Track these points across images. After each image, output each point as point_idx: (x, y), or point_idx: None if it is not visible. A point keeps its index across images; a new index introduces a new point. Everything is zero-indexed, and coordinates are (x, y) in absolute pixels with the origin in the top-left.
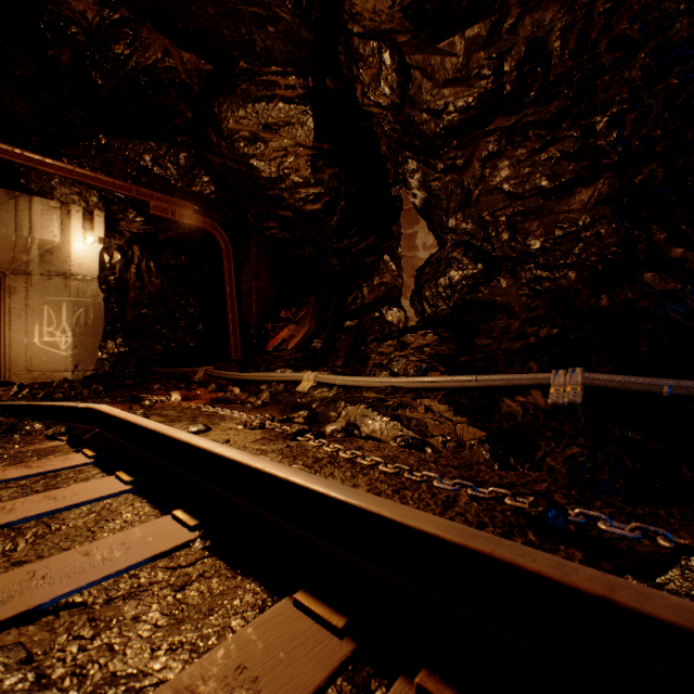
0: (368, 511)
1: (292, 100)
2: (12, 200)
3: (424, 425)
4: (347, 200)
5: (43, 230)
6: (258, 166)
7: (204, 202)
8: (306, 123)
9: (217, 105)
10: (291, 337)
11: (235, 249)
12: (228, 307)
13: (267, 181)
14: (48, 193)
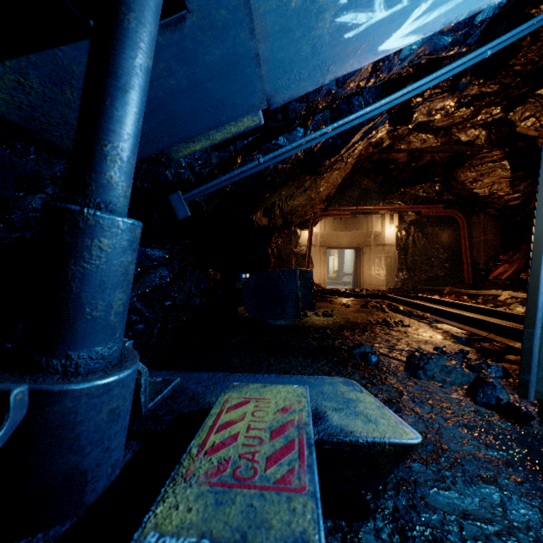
0: (476, 306)
1: (495, 161)
2: (365, 218)
3: None
4: None
5: (375, 227)
6: (477, 192)
7: (448, 202)
8: (504, 168)
9: (455, 172)
10: (504, 272)
11: (468, 218)
12: (462, 254)
13: (482, 197)
14: (376, 212)
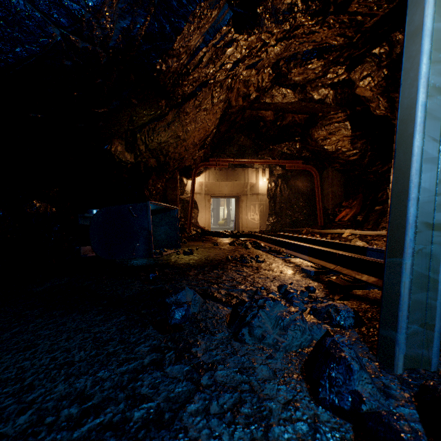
0: (325, 240)
1: (340, 122)
2: (243, 171)
3: (377, 245)
4: (371, 151)
5: (251, 179)
6: (327, 148)
7: (306, 159)
8: (346, 128)
9: (310, 131)
10: (346, 215)
11: (321, 174)
12: (316, 202)
13: (331, 152)
14: (252, 166)
